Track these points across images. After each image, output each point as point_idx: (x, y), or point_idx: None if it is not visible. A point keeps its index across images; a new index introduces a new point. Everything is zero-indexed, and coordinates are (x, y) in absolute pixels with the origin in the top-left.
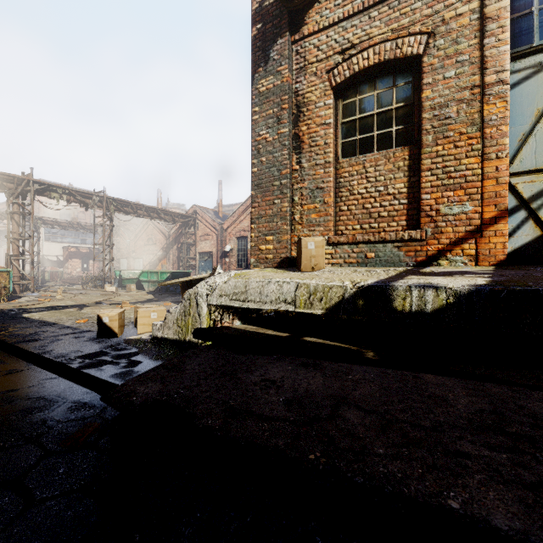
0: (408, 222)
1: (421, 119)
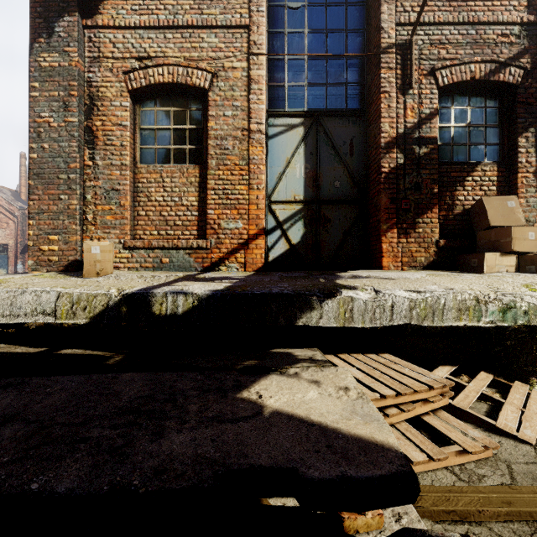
0: (199, 232)
1: (207, 144)
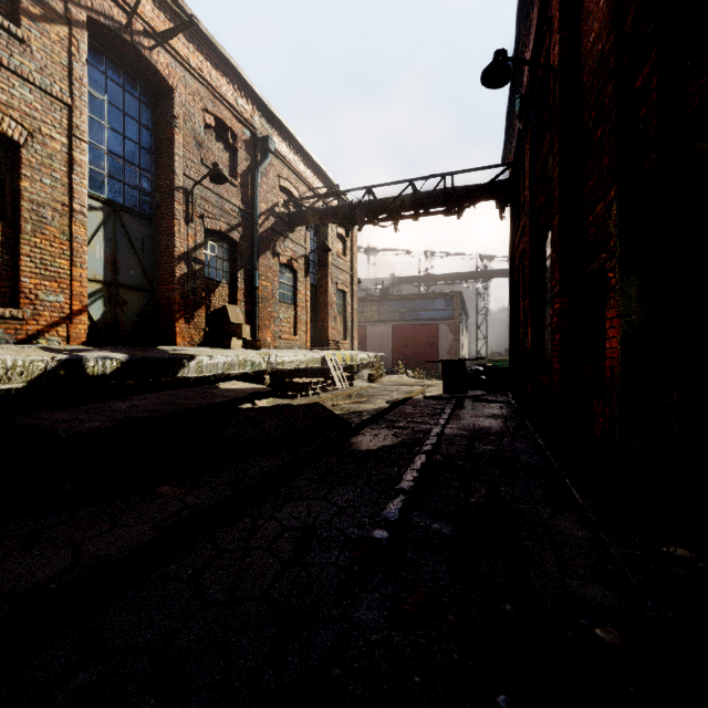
0: (2, 299)
1: (20, 205)
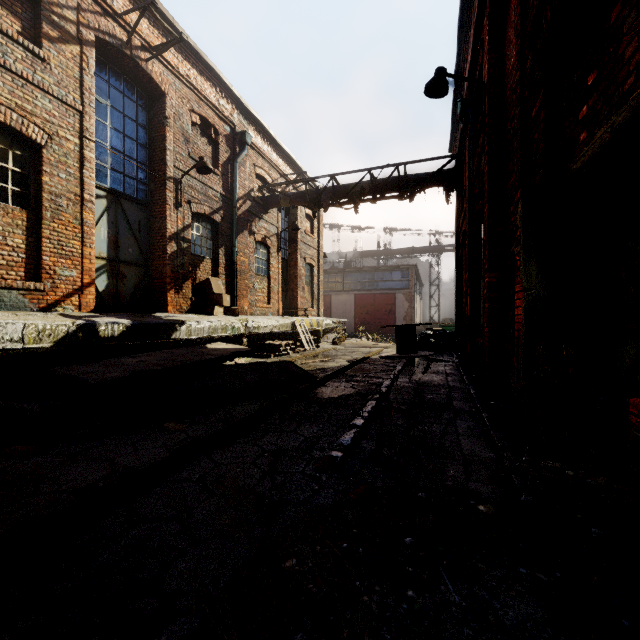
0: (27, 274)
1: (42, 196)
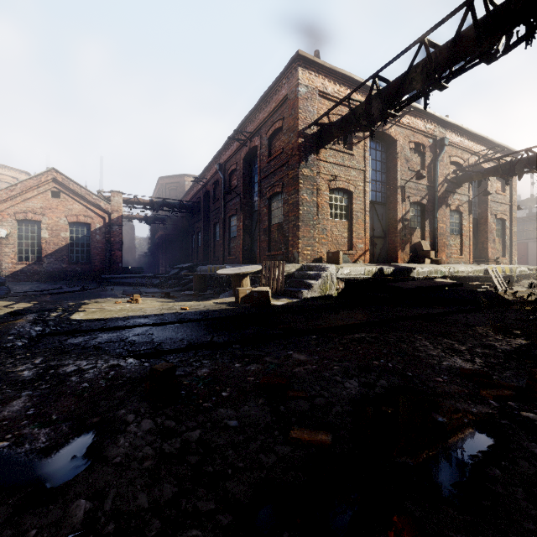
0: (348, 248)
1: (353, 214)
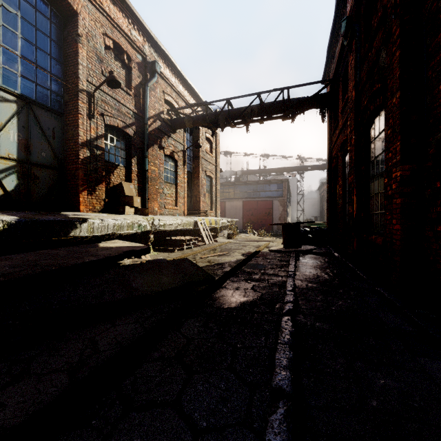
0: None
1: None
